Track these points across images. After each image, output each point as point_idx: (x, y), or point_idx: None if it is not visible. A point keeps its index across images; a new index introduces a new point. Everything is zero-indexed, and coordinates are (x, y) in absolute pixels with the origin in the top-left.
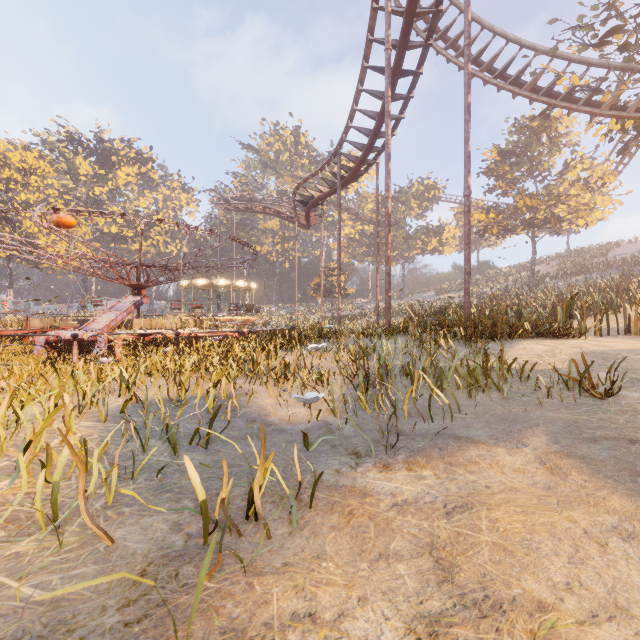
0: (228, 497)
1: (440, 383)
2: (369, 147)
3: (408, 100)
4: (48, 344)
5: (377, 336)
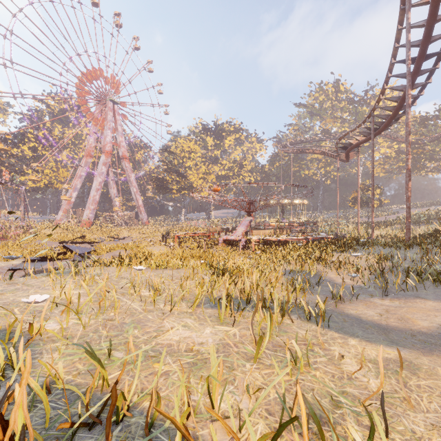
0: (336, 292)
1: (421, 278)
2: (398, 109)
3: (434, 69)
4: (223, 241)
5: (399, 246)
